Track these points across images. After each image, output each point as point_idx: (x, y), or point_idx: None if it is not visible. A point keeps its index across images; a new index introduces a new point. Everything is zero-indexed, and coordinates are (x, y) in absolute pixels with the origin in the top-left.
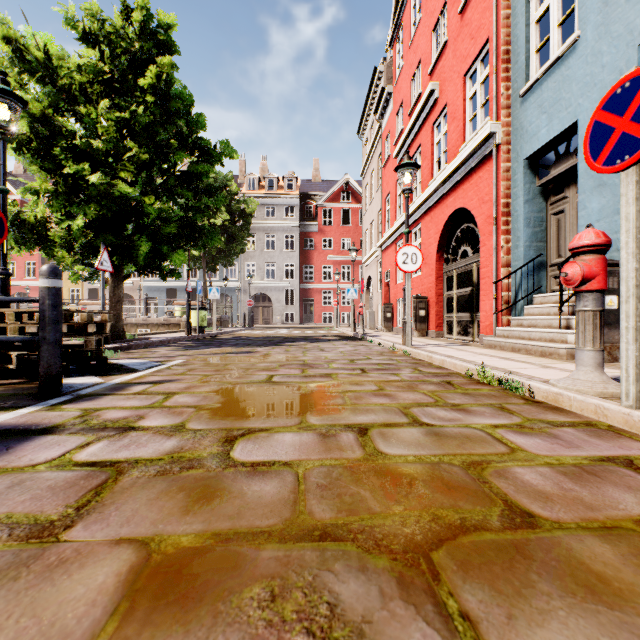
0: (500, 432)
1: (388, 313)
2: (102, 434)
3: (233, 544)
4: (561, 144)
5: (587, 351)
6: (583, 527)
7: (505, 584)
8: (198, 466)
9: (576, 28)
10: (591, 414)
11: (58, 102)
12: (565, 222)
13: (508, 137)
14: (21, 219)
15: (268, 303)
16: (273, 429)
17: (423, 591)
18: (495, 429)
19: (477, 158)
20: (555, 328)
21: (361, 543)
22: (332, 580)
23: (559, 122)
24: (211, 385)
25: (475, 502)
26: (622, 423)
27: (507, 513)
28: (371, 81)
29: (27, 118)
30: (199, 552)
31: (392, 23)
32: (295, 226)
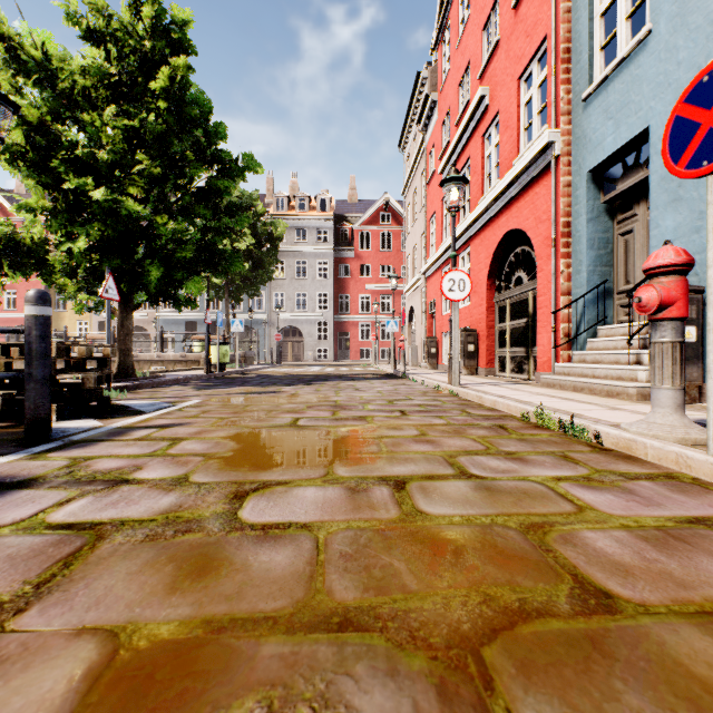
0: (564, 486)
1: (433, 348)
2: (88, 488)
3: (227, 636)
4: (630, 154)
5: (665, 390)
6: (676, 612)
7: (580, 695)
8: (197, 529)
9: (647, 21)
10: (671, 464)
11: (58, 108)
12: (634, 243)
13: (569, 147)
14: (16, 241)
15: (299, 337)
16: (293, 482)
17: (471, 706)
18: (558, 482)
19: (533, 172)
20: (623, 364)
21: (392, 634)
22: (351, 689)
23: (628, 129)
24: (226, 429)
25: (537, 577)
26: (710, 475)
27: (578, 592)
28: (414, 88)
29: (22, 126)
30: (181, 647)
31: (437, 22)
32: (329, 251)
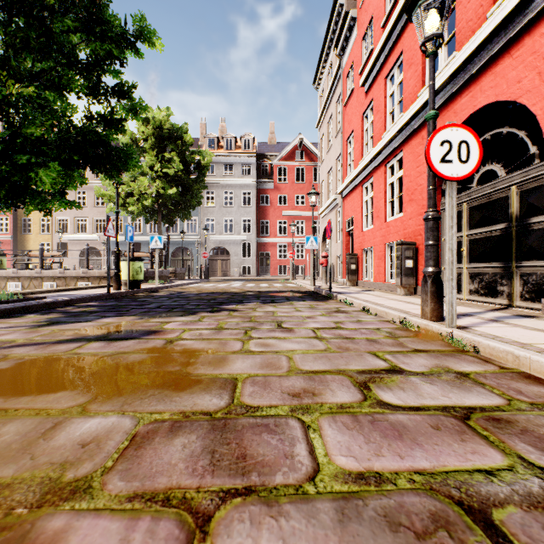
0: None
1: (352, 265)
2: None
3: None
4: None
5: None
6: None
7: None
8: None
9: None
10: None
11: None
12: None
13: None
14: None
15: (226, 256)
16: None
17: None
18: None
19: (541, 0)
20: None
21: None
22: None
23: None
24: None
25: None
26: None
27: None
28: (330, 18)
29: None
30: None
31: None
32: (252, 183)
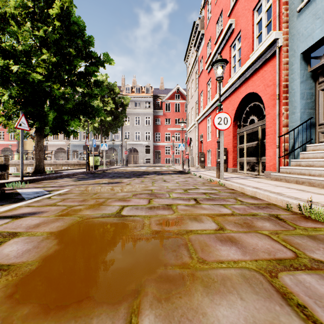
0: None
1: (202, 158)
2: None
3: None
4: None
5: None
6: None
7: None
8: None
9: None
10: None
11: None
12: None
13: (287, 41)
14: None
15: (136, 153)
16: None
17: None
18: None
19: (263, 58)
20: None
21: None
22: None
23: None
24: (63, 220)
25: None
26: None
27: None
28: (192, 30)
29: None
30: None
31: None
32: (150, 112)
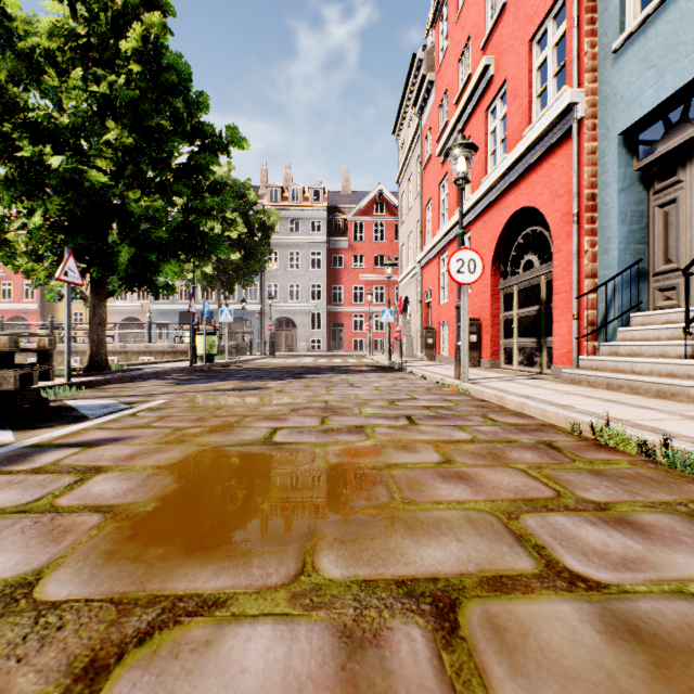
0: None
1: (429, 339)
2: None
3: None
4: (674, 109)
5: None
6: None
7: None
8: None
9: None
10: None
11: (17, 70)
12: (678, 215)
13: (594, 108)
14: None
15: (292, 328)
16: (230, 603)
17: None
18: None
19: (549, 140)
20: (672, 358)
21: None
22: None
23: (675, 76)
24: (173, 450)
25: None
26: None
27: None
28: (409, 71)
29: None
30: None
31: None
32: (322, 242)
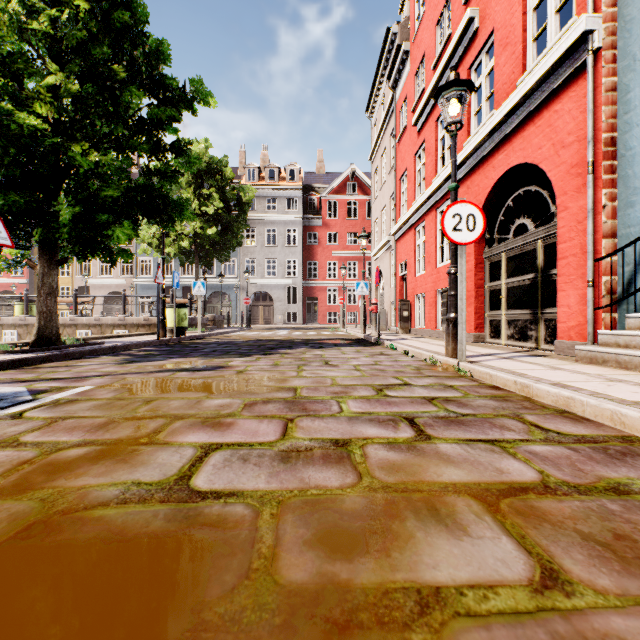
0: None
1: (405, 311)
2: None
3: None
4: None
5: None
6: None
7: None
8: None
9: None
10: None
11: None
12: None
13: (613, 37)
14: None
15: (269, 302)
16: None
17: None
18: None
19: (553, 83)
20: None
21: None
22: None
23: None
24: None
25: None
26: None
27: None
28: (383, 46)
29: None
30: None
31: None
32: (298, 219)
